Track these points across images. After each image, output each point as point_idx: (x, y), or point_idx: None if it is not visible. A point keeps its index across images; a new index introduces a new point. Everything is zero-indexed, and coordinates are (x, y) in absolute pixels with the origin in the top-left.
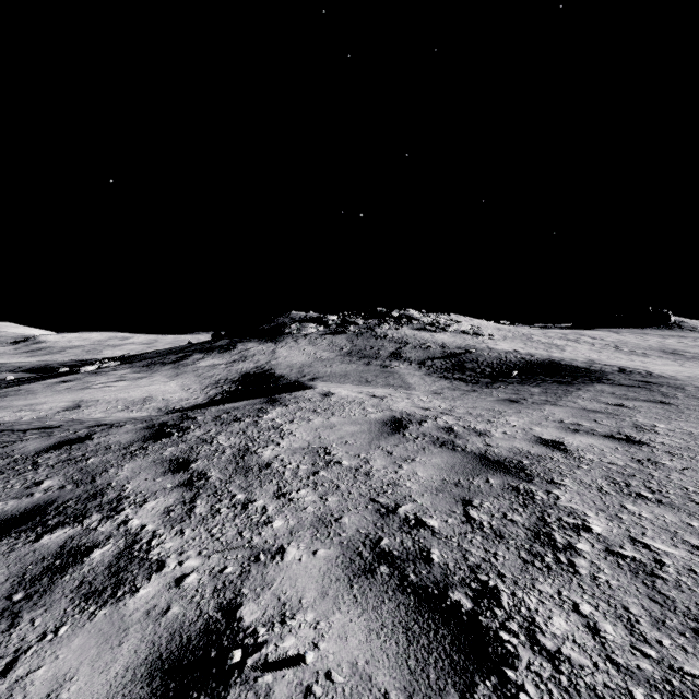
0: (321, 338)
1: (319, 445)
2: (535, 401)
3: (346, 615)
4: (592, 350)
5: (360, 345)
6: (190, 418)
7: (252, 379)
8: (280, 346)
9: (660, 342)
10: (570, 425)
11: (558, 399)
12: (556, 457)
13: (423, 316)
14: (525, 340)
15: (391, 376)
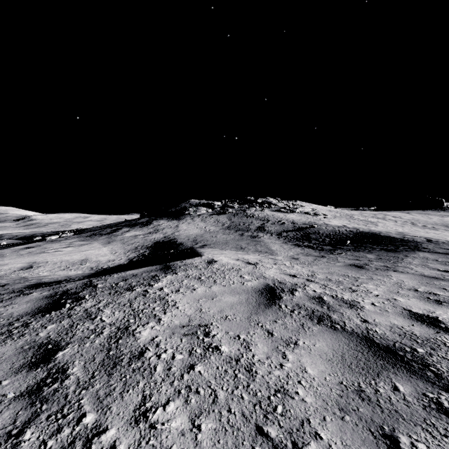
0: (210, 217)
1: (199, 321)
2: (377, 267)
3: None
4: (396, 225)
5: (236, 222)
6: (91, 286)
7: (161, 246)
8: (181, 222)
9: (440, 219)
10: (427, 294)
11: (394, 265)
12: (448, 341)
13: (278, 202)
14: (349, 218)
15: (259, 244)
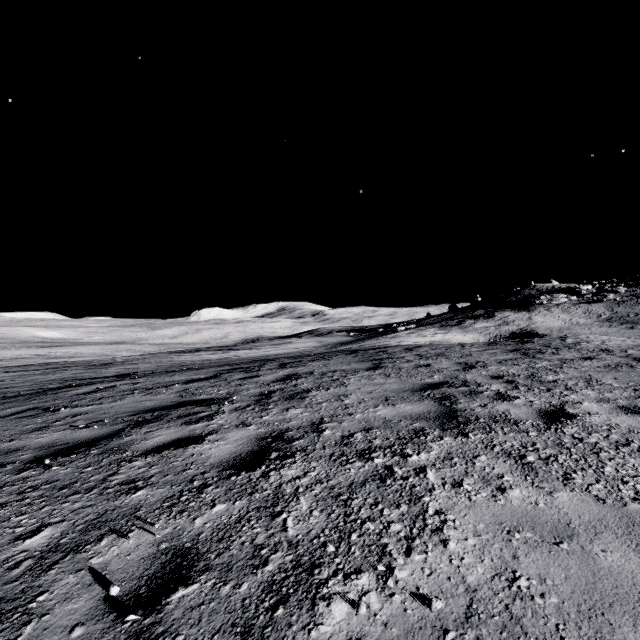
0: (574, 306)
1: (600, 347)
2: None
3: (618, 358)
4: None
5: (622, 312)
6: (528, 340)
7: (520, 336)
8: (534, 314)
9: None
10: None
11: None
12: None
13: None
14: None
15: None
